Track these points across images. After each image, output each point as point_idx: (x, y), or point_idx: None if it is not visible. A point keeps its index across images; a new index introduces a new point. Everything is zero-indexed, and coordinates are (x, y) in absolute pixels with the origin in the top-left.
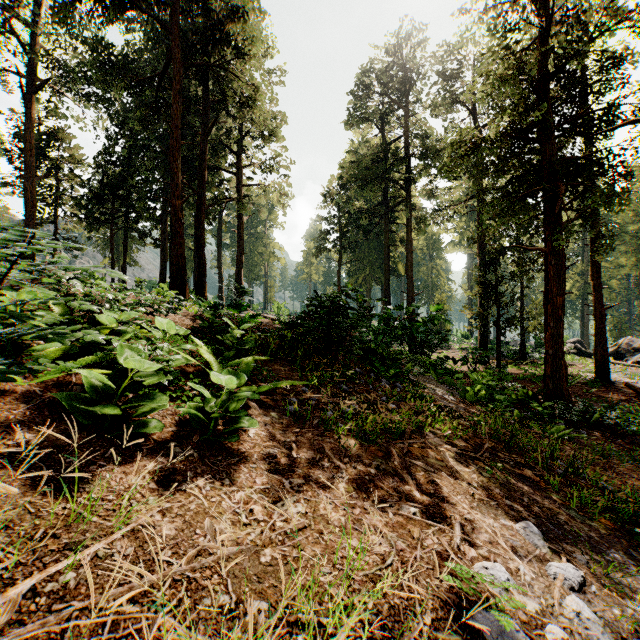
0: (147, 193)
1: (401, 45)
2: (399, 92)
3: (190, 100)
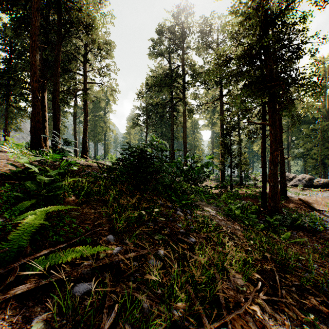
0: (23, 83)
1: (180, 14)
2: (179, 39)
3: (48, 21)
